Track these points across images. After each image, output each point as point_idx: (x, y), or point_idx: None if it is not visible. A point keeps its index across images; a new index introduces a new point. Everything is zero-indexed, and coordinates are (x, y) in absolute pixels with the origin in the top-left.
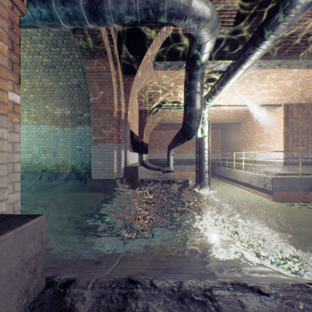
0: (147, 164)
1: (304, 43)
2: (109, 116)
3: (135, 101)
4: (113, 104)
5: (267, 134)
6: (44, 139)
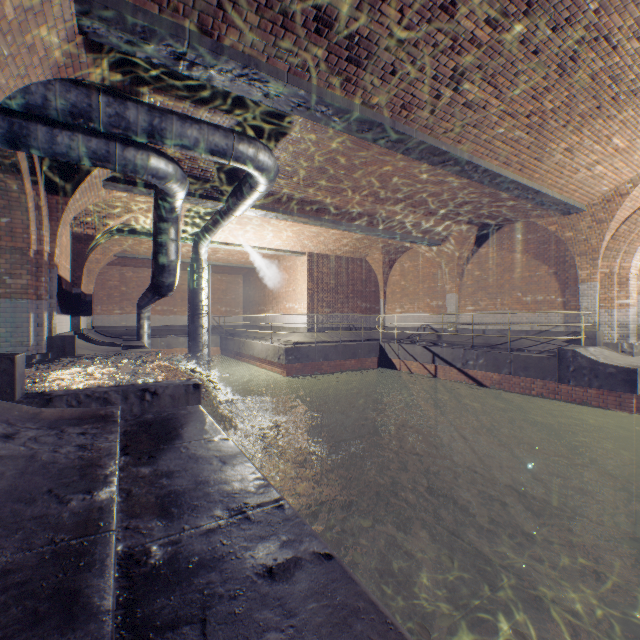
0: (92, 335)
1: (292, 203)
2: (22, 257)
3: None
4: (29, 239)
5: (295, 290)
6: None
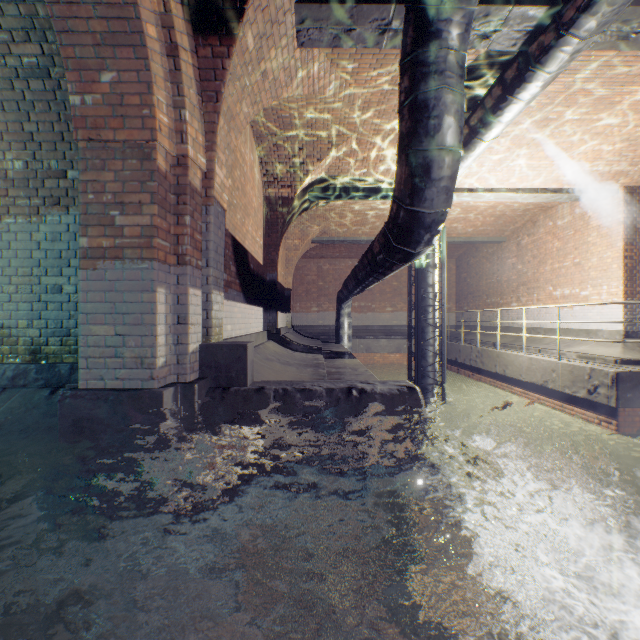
0: (289, 336)
1: None
2: (140, 165)
3: (252, 167)
4: (151, 120)
5: (578, 265)
6: None
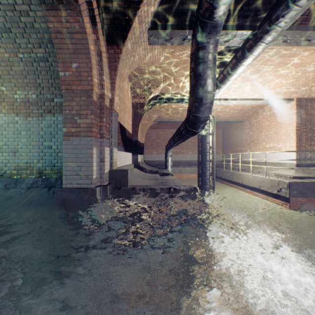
0: (143, 165)
1: None
2: (87, 99)
3: (127, 90)
4: (91, 81)
5: (276, 133)
6: (0, 133)
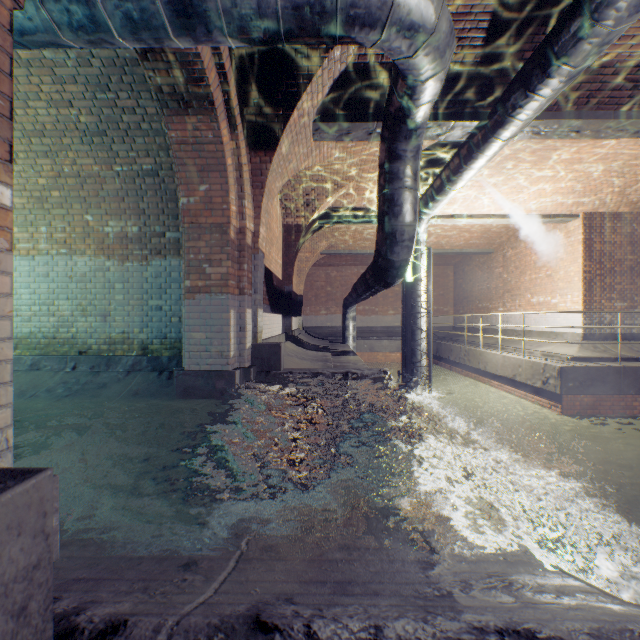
0: (301, 337)
1: (630, 85)
2: (221, 237)
3: (275, 206)
4: (228, 211)
5: (550, 276)
6: (83, 286)
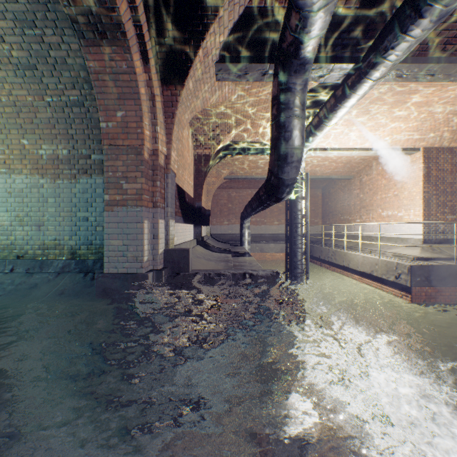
0: (209, 241)
1: None
2: (136, 157)
3: (187, 139)
4: (142, 135)
5: (396, 196)
6: (20, 200)
